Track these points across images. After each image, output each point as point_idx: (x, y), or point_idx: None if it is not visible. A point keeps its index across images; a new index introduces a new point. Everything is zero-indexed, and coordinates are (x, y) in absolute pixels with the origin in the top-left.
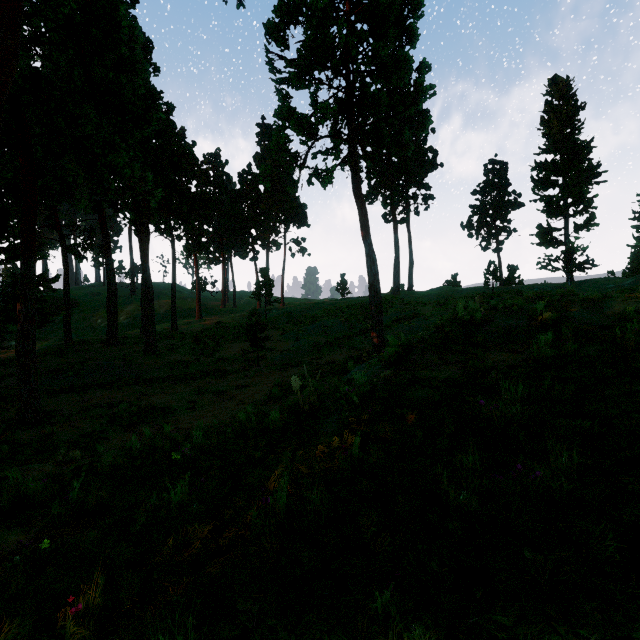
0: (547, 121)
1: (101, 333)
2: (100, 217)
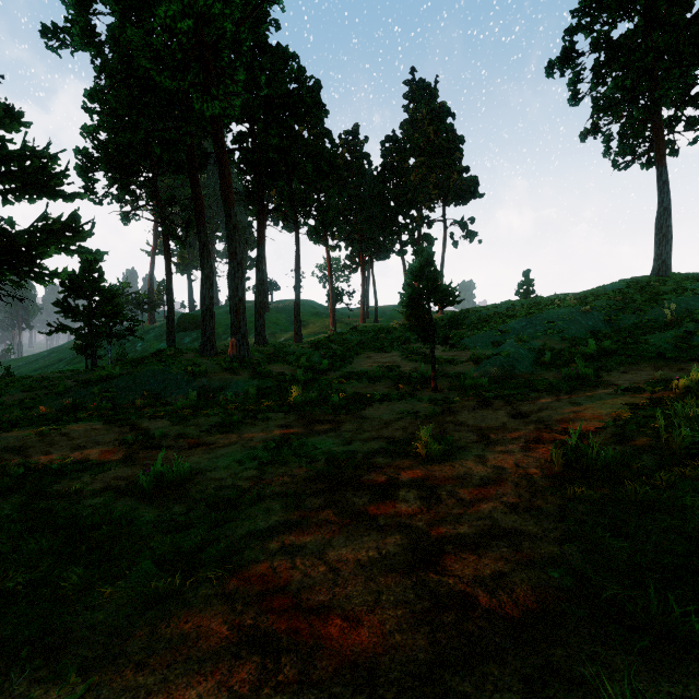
0: None
1: None
2: (189, 167)
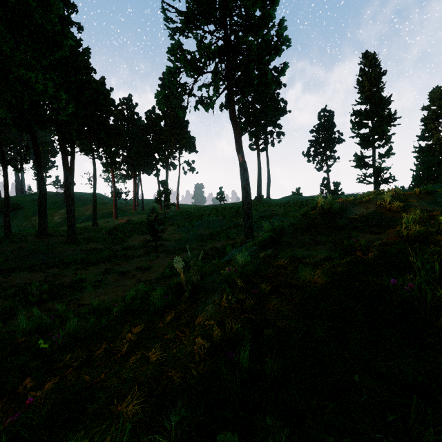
0: (361, 82)
1: None
2: (32, 137)
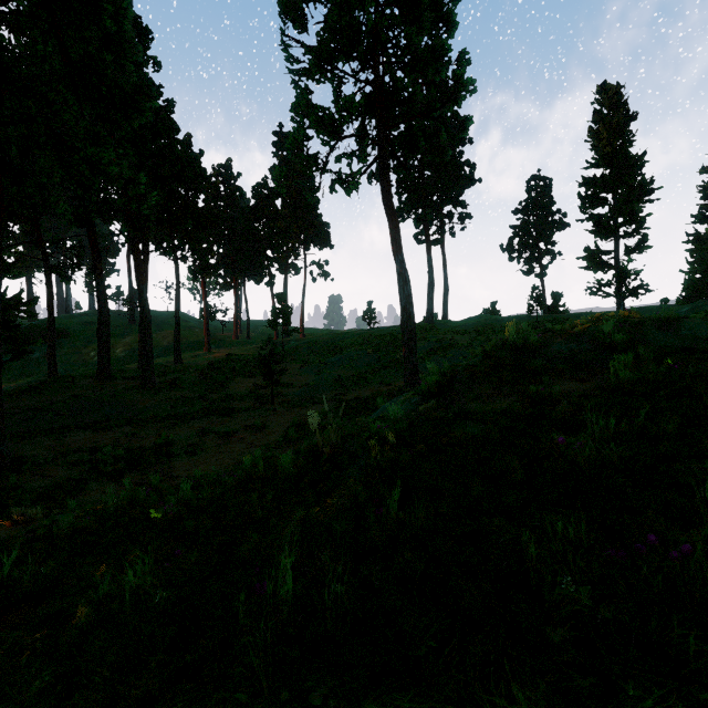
0: (596, 132)
1: (94, 367)
2: (89, 232)
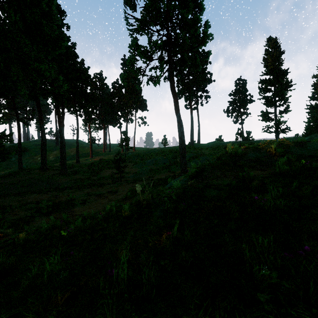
0: (266, 59)
1: (40, 165)
2: (37, 103)
